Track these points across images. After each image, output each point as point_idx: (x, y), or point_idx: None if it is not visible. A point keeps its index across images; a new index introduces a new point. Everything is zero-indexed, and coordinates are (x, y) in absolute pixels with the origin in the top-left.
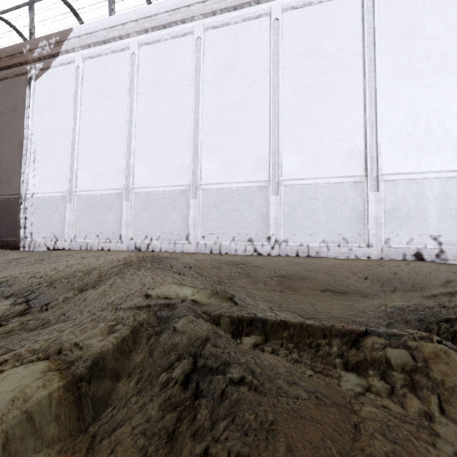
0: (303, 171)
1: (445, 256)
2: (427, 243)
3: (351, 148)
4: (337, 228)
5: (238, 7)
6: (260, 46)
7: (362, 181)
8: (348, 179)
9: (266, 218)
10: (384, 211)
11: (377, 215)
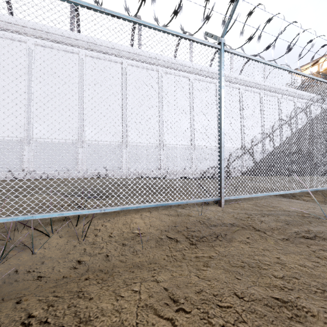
0: (46, 134)
1: (108, 175)
2: (102, 170)
3: (72, 126)
4: (64, 164)
5: (3, 29)
6: (20, 58)
7: (76, 142)
8: (70, 141)
9: (22, 158)
10: (86, 156)
11: (82, 158)
